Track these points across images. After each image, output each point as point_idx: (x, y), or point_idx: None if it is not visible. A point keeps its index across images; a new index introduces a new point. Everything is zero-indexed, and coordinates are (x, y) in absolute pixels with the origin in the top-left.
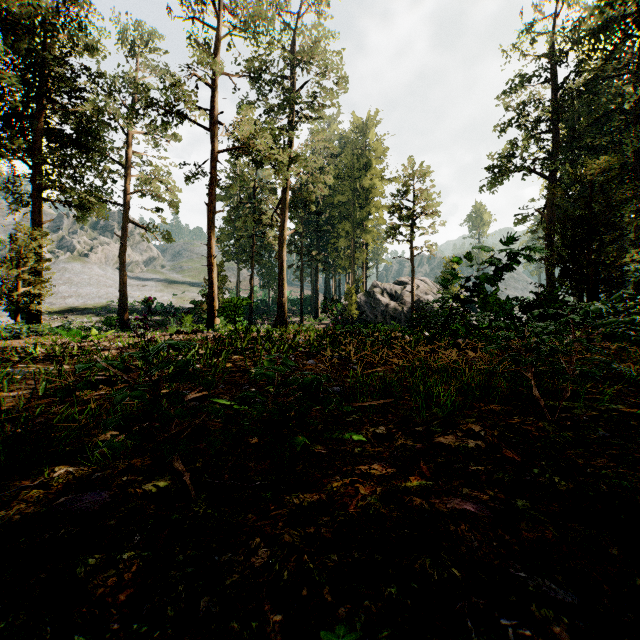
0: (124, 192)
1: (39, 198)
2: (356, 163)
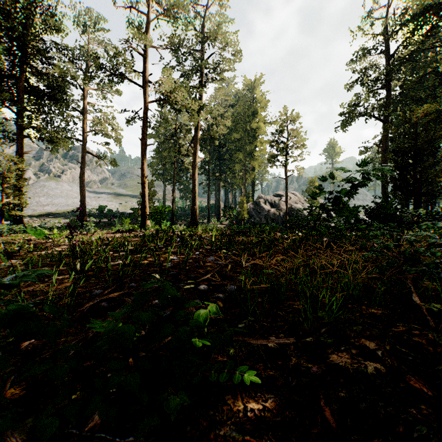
0: (83, 131)
1: (21, 135)
2: (247, 111)
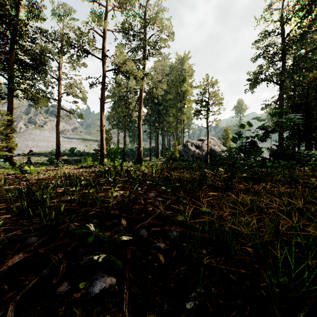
0: (58, 93)
1: (10, 95)
2: (178, 78)
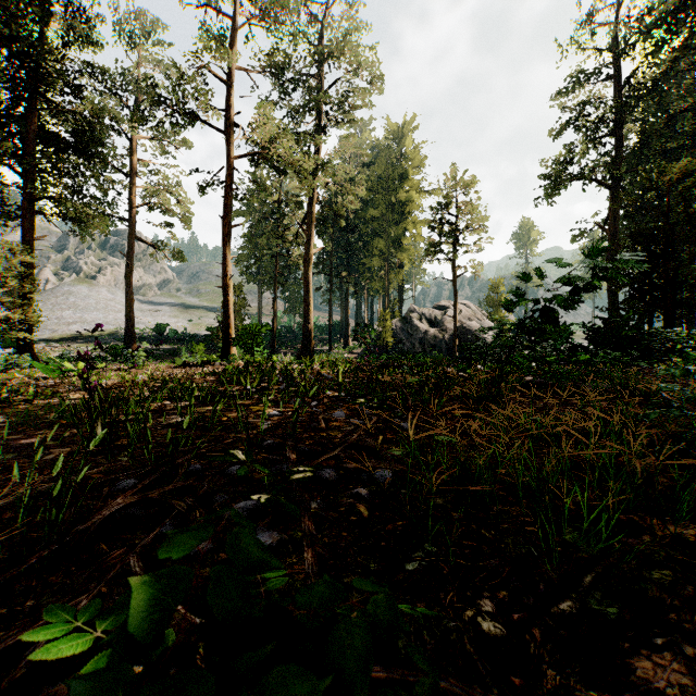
0: (131, 206)
1: (29, 210)
2: (391, 174)
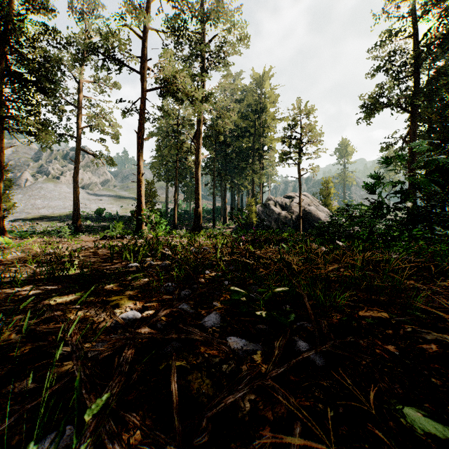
0: (77, 127)
1: None
2: (255, 107)
